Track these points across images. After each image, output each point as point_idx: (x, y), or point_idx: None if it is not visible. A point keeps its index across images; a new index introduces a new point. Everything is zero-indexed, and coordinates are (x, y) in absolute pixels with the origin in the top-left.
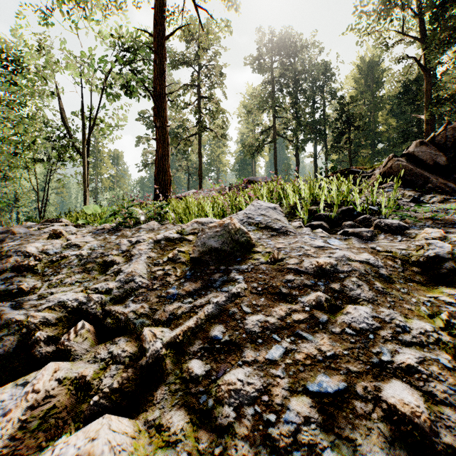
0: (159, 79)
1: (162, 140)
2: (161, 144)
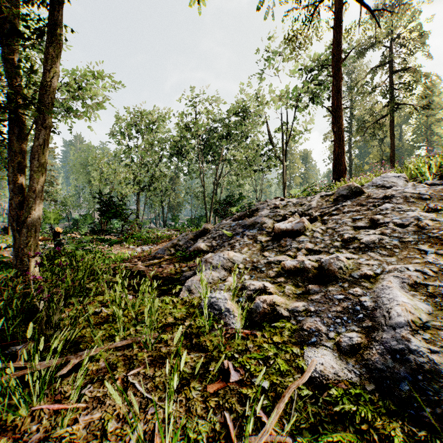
0: (336, 96)
1: (338, 140)
2: (337, 143)
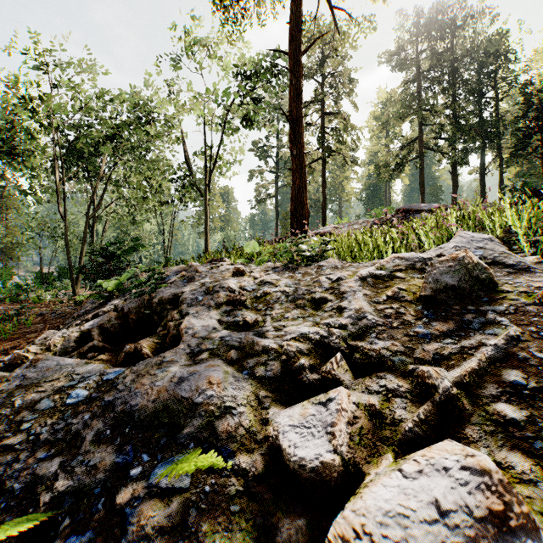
0: (295, 101)
1: (299, 169)
2: (298, 174)
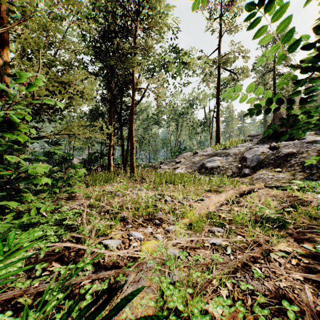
0: (217, 110)
1: (217, 128)
2: (217, 129)
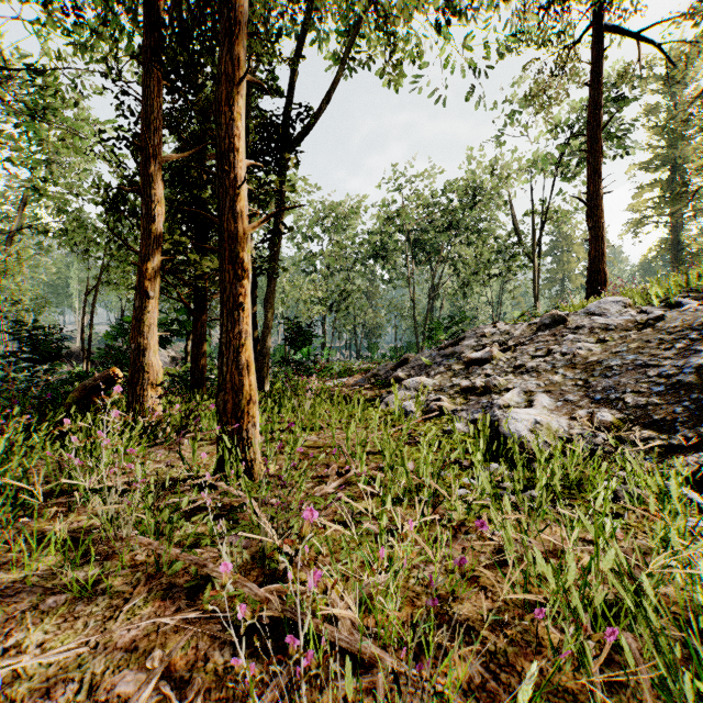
0: (592, 178)
1: (595, 239)
2: (593, 244)
